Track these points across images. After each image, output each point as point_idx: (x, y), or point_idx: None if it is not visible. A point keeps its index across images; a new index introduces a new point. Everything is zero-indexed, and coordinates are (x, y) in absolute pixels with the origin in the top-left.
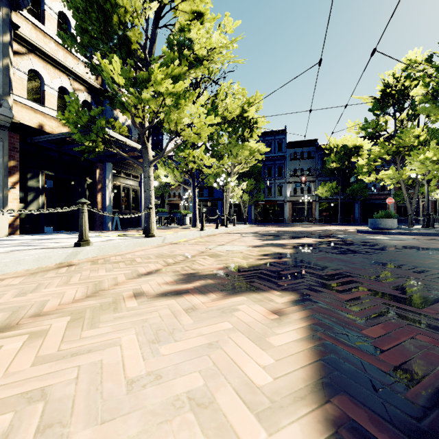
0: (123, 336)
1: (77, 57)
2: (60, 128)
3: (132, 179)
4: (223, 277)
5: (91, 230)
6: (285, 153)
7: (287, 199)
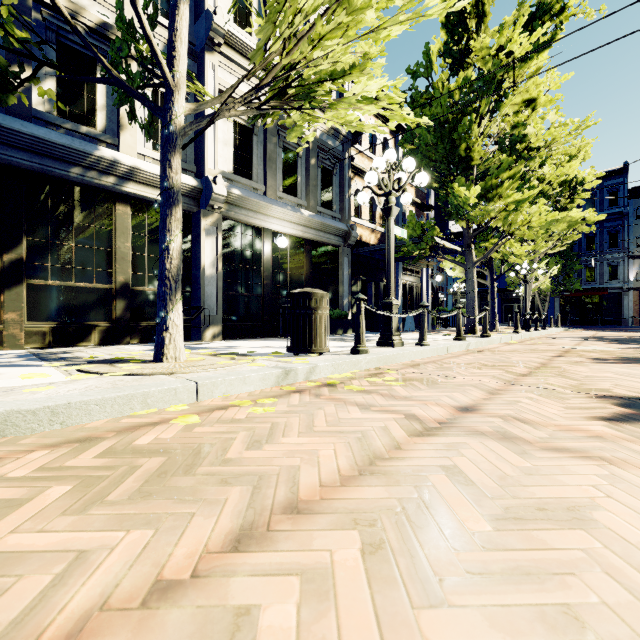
0: (611, 368)
1: None
2: (370, 236)
3: (415, 275)
4: (627, 360)
5: None
6: (623, 209)
7: (628, 286)
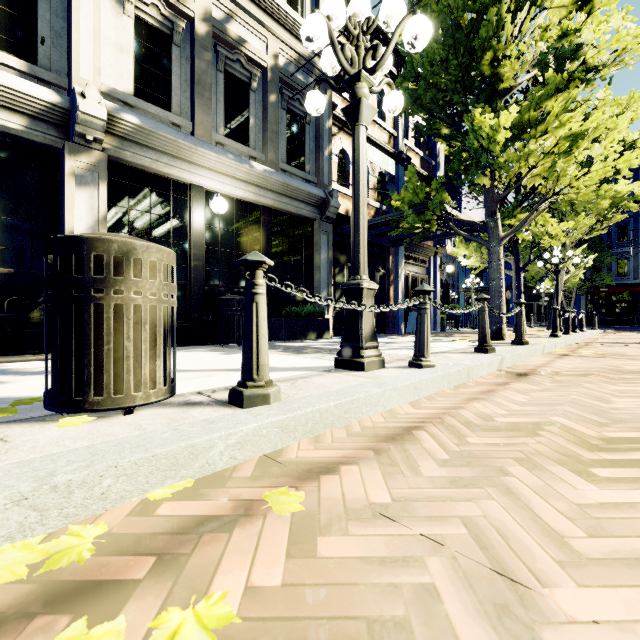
0: None
1: (373, 122)
2: None
3: (420, 265)
4: None
5: (383, 334)
6: None
7: None
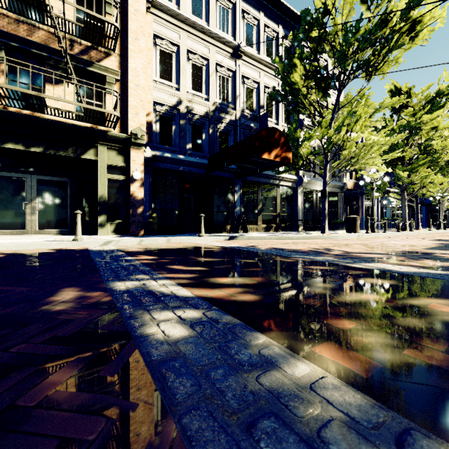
0: None
1: None
2: (349, 185)
3: (370, 201)
4: None
5: None
6: None
7: None
